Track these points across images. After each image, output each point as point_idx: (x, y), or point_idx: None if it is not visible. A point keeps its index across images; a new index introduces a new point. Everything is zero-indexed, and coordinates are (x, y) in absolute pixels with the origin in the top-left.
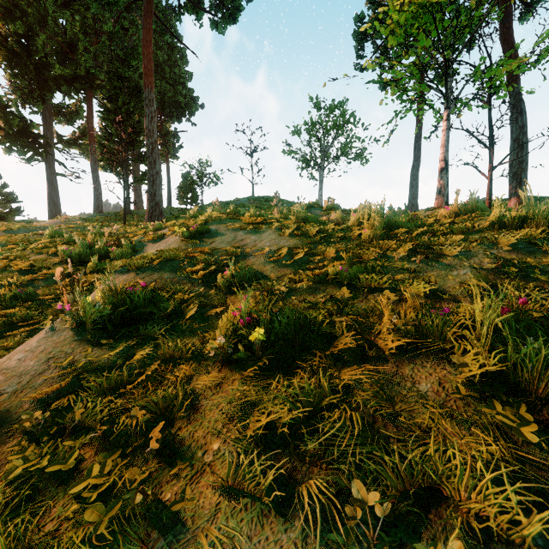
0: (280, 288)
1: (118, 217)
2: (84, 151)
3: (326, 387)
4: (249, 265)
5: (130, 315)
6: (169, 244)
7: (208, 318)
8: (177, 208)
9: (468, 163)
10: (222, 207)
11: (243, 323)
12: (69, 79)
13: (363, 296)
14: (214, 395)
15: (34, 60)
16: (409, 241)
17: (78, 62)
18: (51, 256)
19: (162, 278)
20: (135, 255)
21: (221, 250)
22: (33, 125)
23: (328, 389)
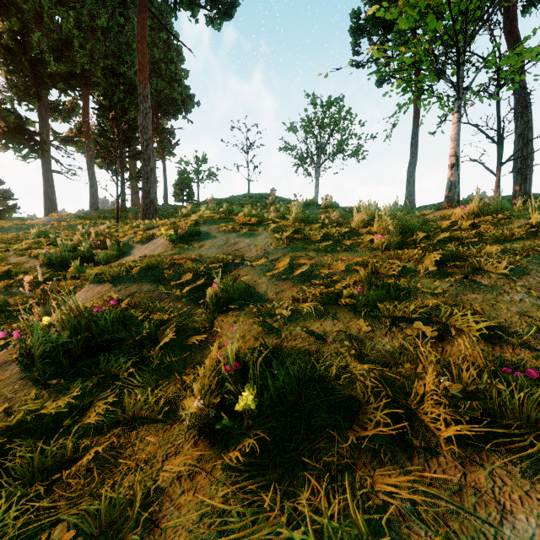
0: (279, 311)
1: (113, 214)
2: (80, 148)
3: (357, 513)
4: (241, 275)
5: (95, 342)
6: (155, 248)
7: (190, 348)
8: (173, 206)
9: (474, 159)
10: (218, 204)
11: (229, 371)
12: (65, 76)
13: (386, 327)
14: (184, 496)
15: (30, 57)
16: (432, 250)
17: (74, 59)
18: (33, 259)
19: (141, 291)
20: (121, 257)
21: (211, 256)
22: (29, 122)
23: (360, 519)
